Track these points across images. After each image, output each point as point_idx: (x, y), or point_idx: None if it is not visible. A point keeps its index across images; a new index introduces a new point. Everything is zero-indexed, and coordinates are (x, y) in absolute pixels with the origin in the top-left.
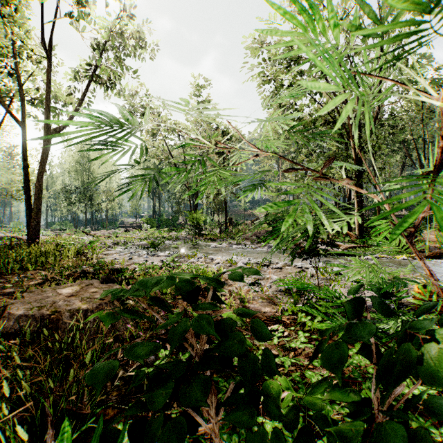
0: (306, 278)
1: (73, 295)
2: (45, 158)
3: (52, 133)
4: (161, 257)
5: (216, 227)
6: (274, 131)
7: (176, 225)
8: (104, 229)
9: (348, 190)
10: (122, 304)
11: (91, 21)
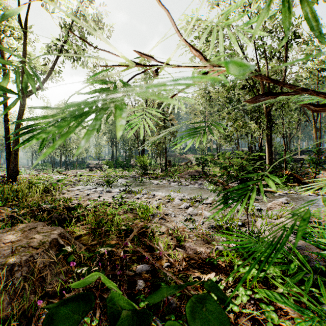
0: (233, 214)
1: (12, 242)
2: (21, 113)
3: (28, 94)
4: (113, 193)
5: (158, 167)
6: (202, 95)
7: (128, 166)
8: (74, 169)
9: (260, 139)
10: (59, 251)
11: (56, 3)
